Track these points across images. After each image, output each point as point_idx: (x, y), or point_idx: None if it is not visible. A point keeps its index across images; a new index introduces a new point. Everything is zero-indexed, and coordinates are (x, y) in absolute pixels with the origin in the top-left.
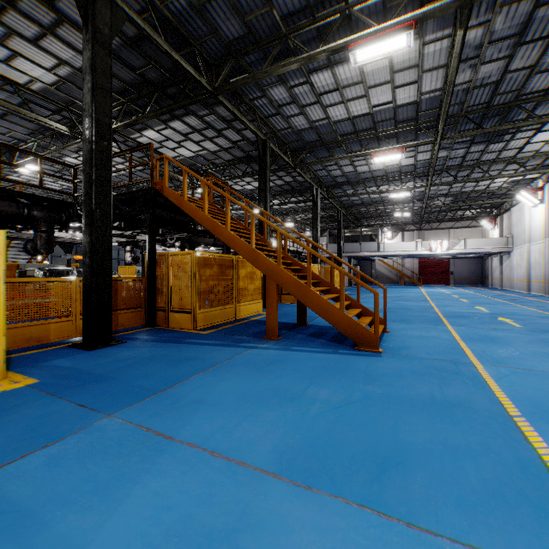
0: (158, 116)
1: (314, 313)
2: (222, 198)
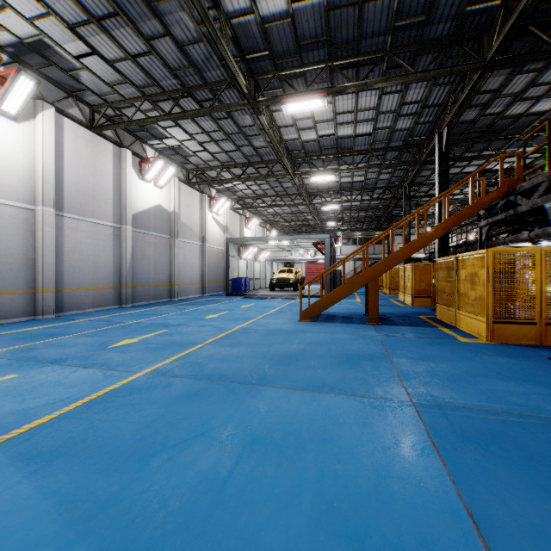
0: None
1: (403, 342)
2: (547, 149)
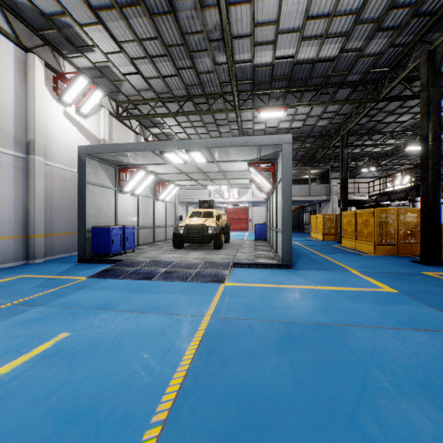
0: None
1: None
2: None
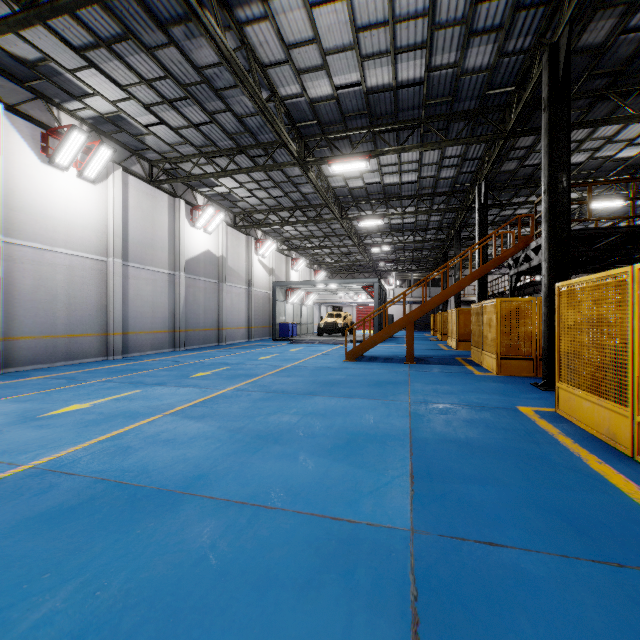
0: (605, 124)
1: (426, 375)
2: None
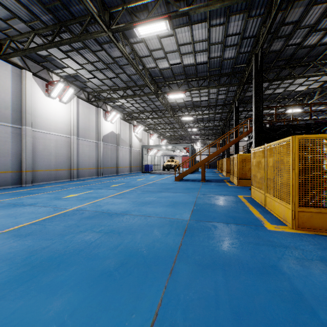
0: (285, 80)
1: (208, 186)
2: None
